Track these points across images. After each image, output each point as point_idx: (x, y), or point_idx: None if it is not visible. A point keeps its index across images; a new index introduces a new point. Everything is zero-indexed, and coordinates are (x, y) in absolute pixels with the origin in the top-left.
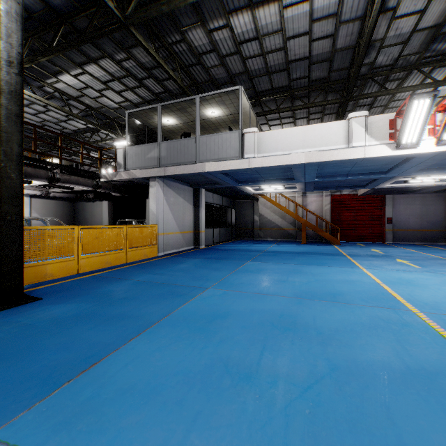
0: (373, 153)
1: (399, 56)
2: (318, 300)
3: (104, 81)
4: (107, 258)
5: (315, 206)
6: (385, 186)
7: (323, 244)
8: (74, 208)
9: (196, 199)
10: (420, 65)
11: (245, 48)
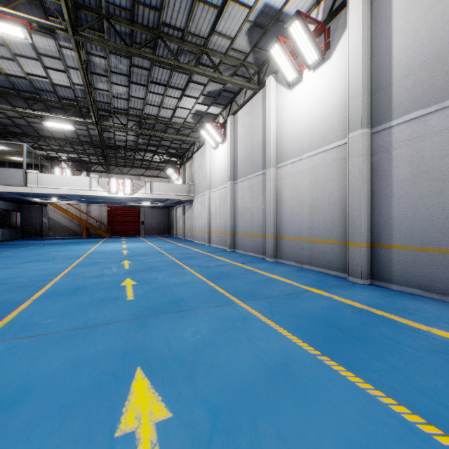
0: (101, 194)
1: (126, 145)
2: (60, 251)
3: None
4: None
5: (97, 213)
6: (131, 204)
7: (99, 238)
8: None
9: None
10: (138, 150)
11: (29, 118)
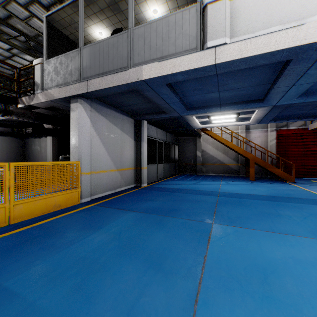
0: None
1: None
2: None
3: None
4: None
5: (259, 142)
6: None
7: (274, 181)
8: (23, 144)
9: (138, 132)
10: None
11: None
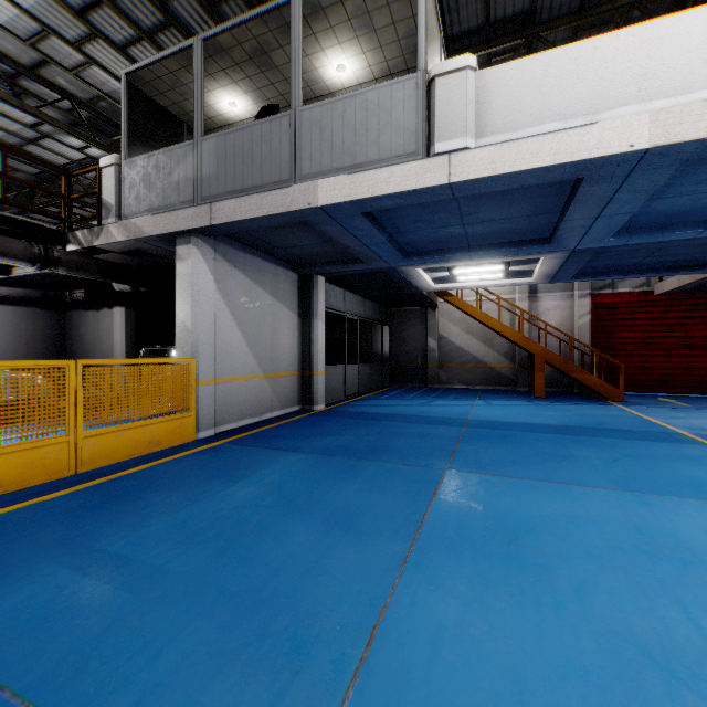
0: None
1: None
2: None
3: (79, 10)
4: None
5: (556, 319)
6: None
7: (585, 399)
8: (62, 322)
9: (306, 300)
10: None
11: None
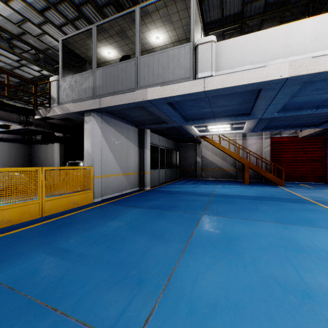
0: None
1: None
2: None
3: (40, 11)
4: (4, 215)
5: (255, 148)
6: None
7: (267, 184)
8: (30, 150)
9: (141, 140)
10: None
11: None
